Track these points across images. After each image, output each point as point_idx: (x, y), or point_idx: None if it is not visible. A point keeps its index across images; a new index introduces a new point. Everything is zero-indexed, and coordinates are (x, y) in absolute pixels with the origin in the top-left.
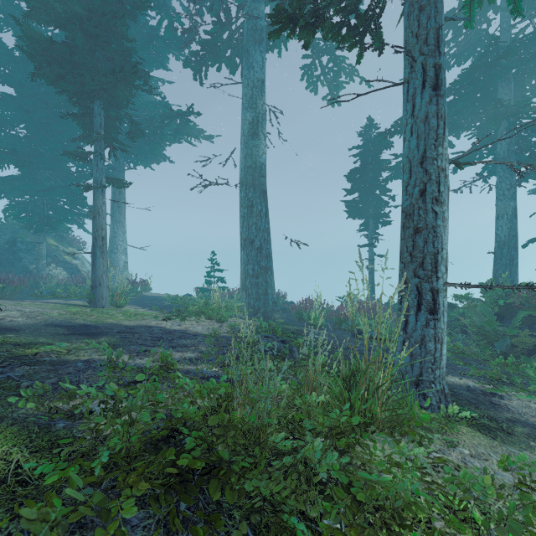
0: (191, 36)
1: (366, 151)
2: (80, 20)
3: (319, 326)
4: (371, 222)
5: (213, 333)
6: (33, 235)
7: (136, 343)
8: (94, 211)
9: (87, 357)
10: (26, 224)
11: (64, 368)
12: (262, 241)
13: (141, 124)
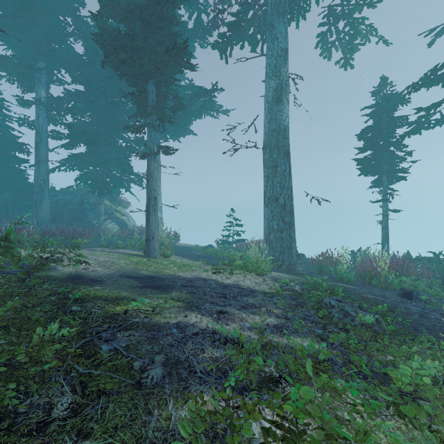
0: (214, 24)
1: (380, 109)
2: (139, 10)
3: (347, 280)
4: (385, 178)
5: (274, 292)
6: (95, 198)
7: (207, 301)
8: (148, 175)
9: (174, 319)
10: (91, 189)
11: (161, 336)
12: (286, 198)
13: (183, 98)
